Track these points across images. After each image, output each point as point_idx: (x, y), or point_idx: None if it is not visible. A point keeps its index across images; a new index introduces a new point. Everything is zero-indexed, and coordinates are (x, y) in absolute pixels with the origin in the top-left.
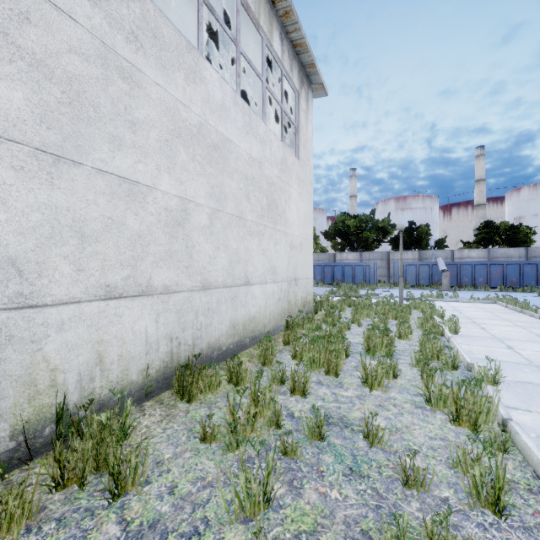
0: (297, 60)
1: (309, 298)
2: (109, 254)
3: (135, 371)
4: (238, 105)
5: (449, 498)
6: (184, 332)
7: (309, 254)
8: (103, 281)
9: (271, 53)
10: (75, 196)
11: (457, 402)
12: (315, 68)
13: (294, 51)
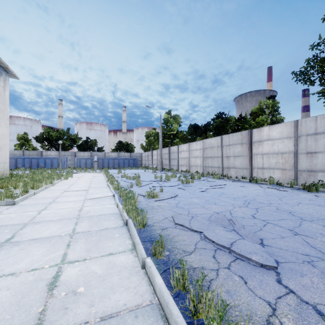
0: None
1: (6, 172)
2: None
3: None
4: None
5: (18, 194)
6: None
7: (6, 152)
8: None
9: None
10: None
11: (33, 185)
12: (9, 70)
13: None
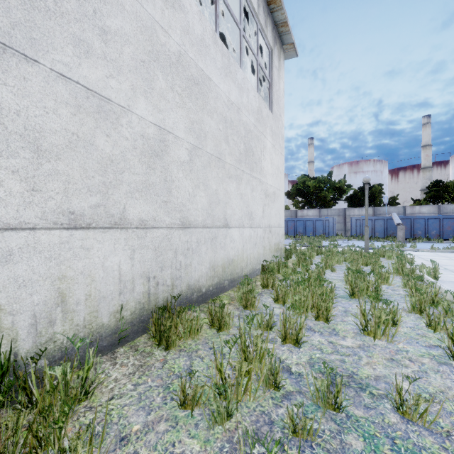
0: (271, 18)
1: (281, 245)
2: (73, 176)
3: (106, 313)
4: (217, 45)
5: None
6: (162, 272)
7: (281, 204)
8: (66, 206)
9: (247, 5)
10: (28, 99)
11: None
12: (288, 27)
13: (268, 8)
